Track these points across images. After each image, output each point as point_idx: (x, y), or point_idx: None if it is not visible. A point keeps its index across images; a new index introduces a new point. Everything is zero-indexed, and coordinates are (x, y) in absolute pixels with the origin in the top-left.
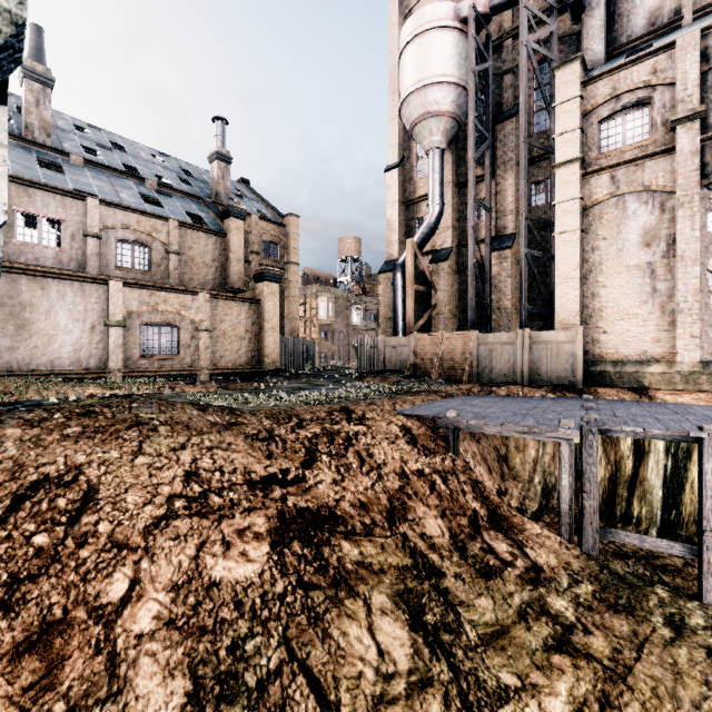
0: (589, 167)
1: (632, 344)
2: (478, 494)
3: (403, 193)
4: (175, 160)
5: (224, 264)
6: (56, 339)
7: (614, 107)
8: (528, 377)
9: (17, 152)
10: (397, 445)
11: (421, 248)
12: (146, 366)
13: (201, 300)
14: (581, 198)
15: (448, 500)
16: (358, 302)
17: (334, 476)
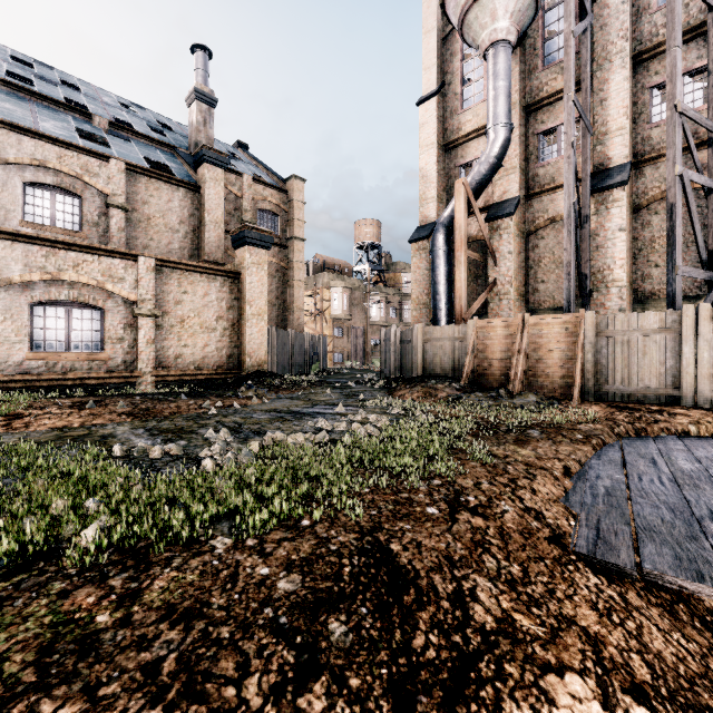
0: None
1: None
2: None
3: (442, 132)
4: (152, 113)
5: (196, 228)
6: None
7: None
8: (710, 394)
9: None
10: None
11: (474, 197)
12: (40, 371)
13: (142, 269)
14: None
15: None
16: (378, 293)
17: None
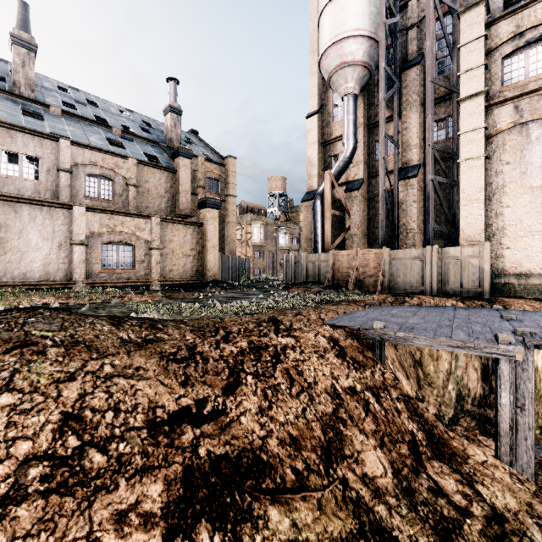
0: (492, 99)
1: (535, 258)
2: (413, 412)
3: (321, 135)
4: (138, 115)
5: (174, 195)
6: (27, 255)
7: (518, 43)
8: (437, 288)
9: (5, 103)
10: (327, 359)
11: (337, 179)
12: (106, 278)
13: (153, 223)
14: (485, 127)
15: (385, 422)
16: (284, 227)
17: (260, 404)
